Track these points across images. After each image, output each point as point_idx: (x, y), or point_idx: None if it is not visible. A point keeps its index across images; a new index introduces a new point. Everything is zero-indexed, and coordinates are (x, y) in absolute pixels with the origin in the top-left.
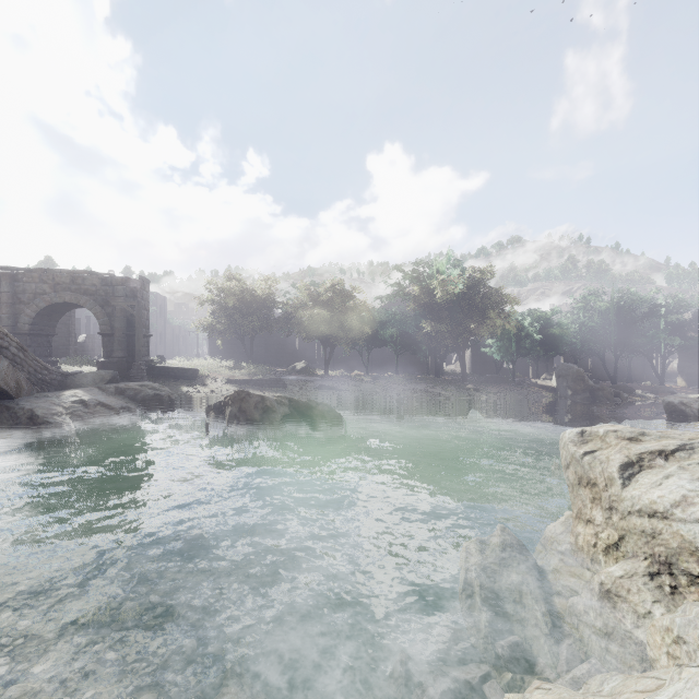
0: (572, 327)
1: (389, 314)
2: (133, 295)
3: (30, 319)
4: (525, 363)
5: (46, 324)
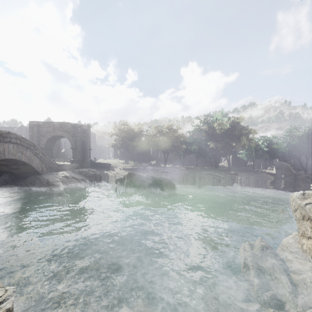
0: (284, 144)
1: (193, 139)
2: (84, 132)
3: (44, 142)
4: (259, 162)
5: (50, 145)
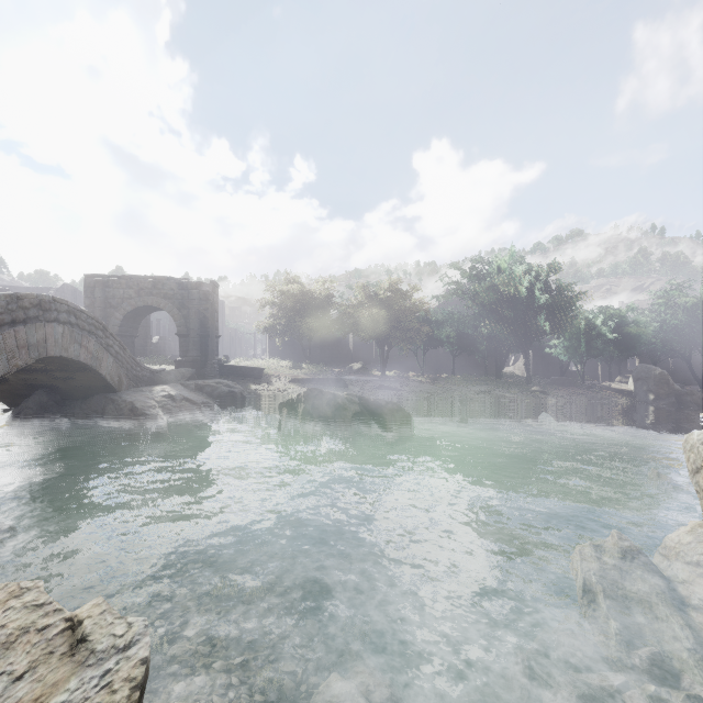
0: (653, 325)
1: (447, 313)
2: (206, 298)
3: (118, 321)
4: (594, 365)
5: (131, 326)
